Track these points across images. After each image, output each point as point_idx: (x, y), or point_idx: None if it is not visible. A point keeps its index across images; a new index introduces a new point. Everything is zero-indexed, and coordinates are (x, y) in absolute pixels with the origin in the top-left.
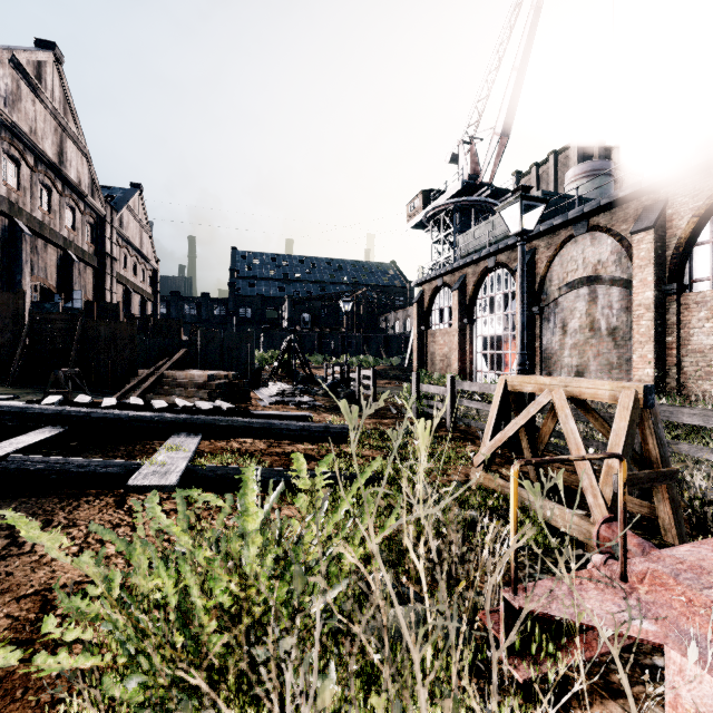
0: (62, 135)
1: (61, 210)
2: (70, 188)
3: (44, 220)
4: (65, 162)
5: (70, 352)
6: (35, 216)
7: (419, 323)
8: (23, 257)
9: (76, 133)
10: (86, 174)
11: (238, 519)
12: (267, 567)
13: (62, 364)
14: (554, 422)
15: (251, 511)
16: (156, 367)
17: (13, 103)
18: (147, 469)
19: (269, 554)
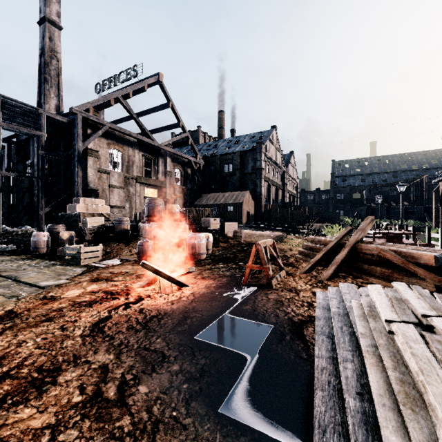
0: (276, 151)
1: (275, 174)
2: (277, 166)
3: (272, 179)
4: (276, 159)
5: (287, 219)
6: (271, 179)
7: (435, 202)
8: (271, 192)
9: (279, 148)
10: (280, 159)
11: (333, 227)
12: (335, 230)
13: (286, 222)
14: (389, 230)
15: (334, 227)
16: (310, 223)
17: (269, 150)
18: (322, 233)
19: (335, 229)
